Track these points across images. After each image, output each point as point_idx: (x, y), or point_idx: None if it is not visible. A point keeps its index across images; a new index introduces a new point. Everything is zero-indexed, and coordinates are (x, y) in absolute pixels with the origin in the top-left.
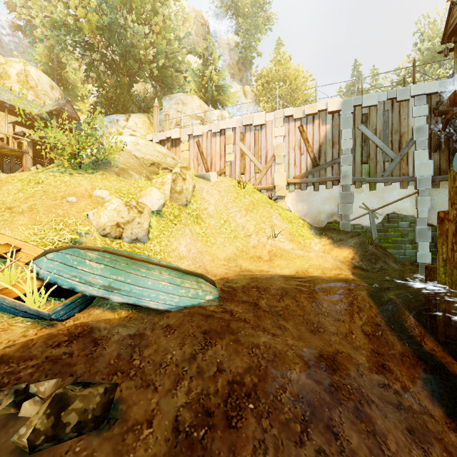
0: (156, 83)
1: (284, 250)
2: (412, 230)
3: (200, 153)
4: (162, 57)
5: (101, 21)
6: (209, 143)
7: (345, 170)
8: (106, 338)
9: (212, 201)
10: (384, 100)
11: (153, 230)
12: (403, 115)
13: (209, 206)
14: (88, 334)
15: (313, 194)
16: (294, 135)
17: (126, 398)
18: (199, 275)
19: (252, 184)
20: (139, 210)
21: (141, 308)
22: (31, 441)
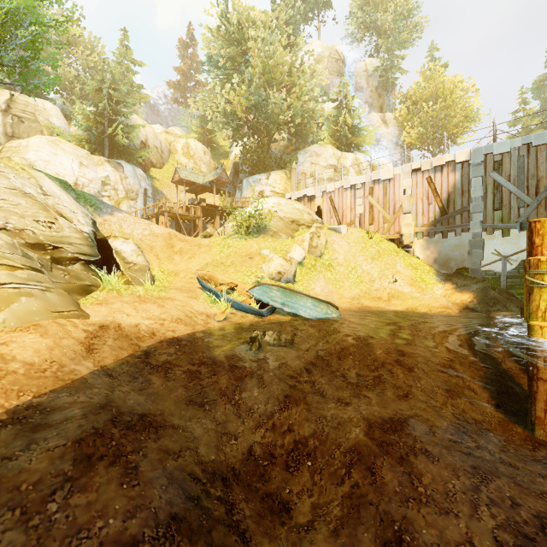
0: (291, 136)
1: (401, 292)
2: None
3: (332, 207)
4: (298, 117)
5: (249, 101)
6: (340, 198)
7: (475, 217)
8: (285, 325)
9: (341, 252)
10: (518, 146)
11: (298, 276)
12: (541, 159)
13: (339, 256)
14: (277, 323)
15: (441, 242)
16: (422, 186)
17: (297, 343)
18: (328, 302)
19: (380, 234)
20: (291, 263)
21: (297, 317)
22: (273, 341)
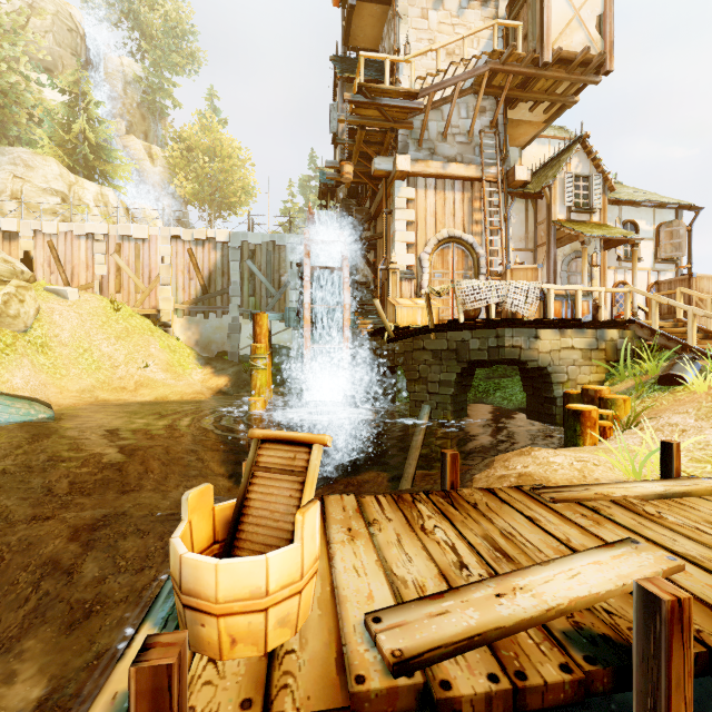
0: None
1: (152, 380)
2: (289, 359)
3: (54, 257)
4: None
5: None
6: (69, 247)
7: (234, 301)
8: None
9: (67, 327)
10: (267, 241)
11: None
12: (282, 258)
13: (63, 332)
14: None
15: (203, 322)
16: (183, 257)
17: None
18: (33, 399)
19: (132, 306)
20: None
21: None
22: None
